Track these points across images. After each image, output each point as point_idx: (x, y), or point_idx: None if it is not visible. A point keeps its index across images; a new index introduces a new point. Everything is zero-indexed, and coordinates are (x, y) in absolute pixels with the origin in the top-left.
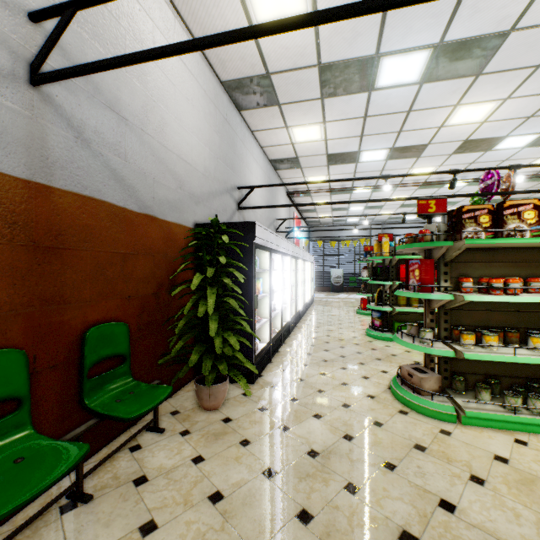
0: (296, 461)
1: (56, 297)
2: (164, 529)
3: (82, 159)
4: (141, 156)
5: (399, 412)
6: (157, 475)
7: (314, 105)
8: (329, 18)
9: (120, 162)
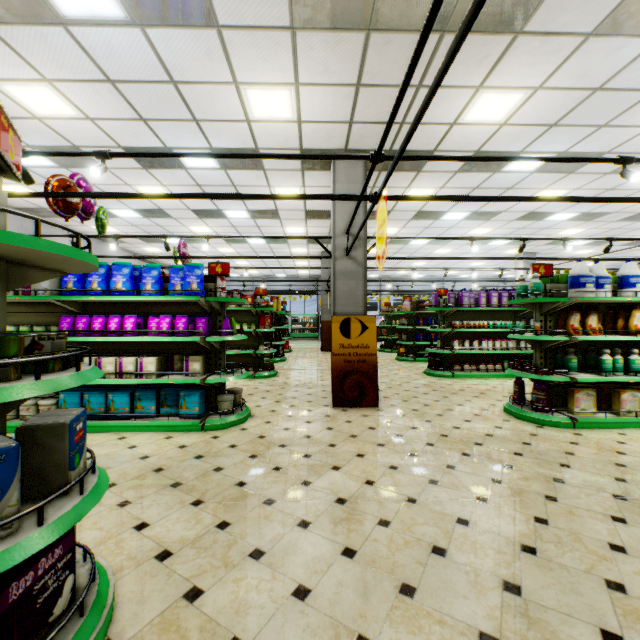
0: None
1: None
2: None
3: None
4: None
5: None
6: None
7: (92, 219)
8: None
9: None
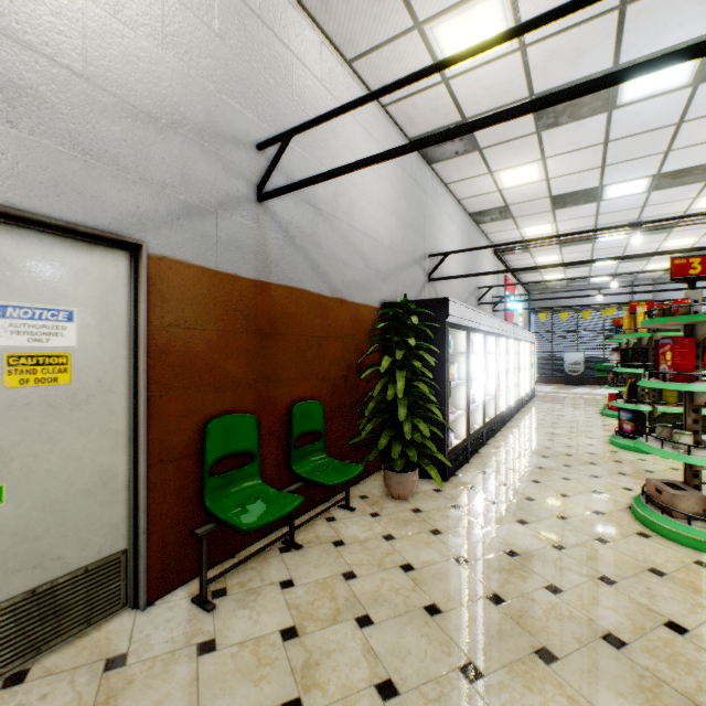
0: (491, 556)
1: (272, 375)
2: (363, 579)
3: (289, 255)
4: (332, 242)
5: (637, 533)
6: (352, 542)
7: (527, 142)
8: (515, 116)
9: (316, 251)
